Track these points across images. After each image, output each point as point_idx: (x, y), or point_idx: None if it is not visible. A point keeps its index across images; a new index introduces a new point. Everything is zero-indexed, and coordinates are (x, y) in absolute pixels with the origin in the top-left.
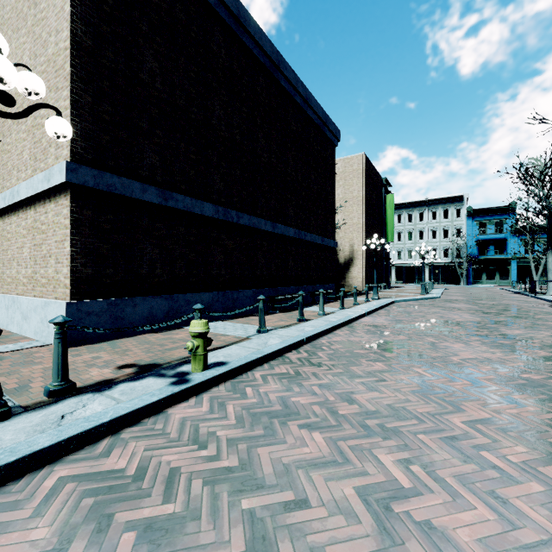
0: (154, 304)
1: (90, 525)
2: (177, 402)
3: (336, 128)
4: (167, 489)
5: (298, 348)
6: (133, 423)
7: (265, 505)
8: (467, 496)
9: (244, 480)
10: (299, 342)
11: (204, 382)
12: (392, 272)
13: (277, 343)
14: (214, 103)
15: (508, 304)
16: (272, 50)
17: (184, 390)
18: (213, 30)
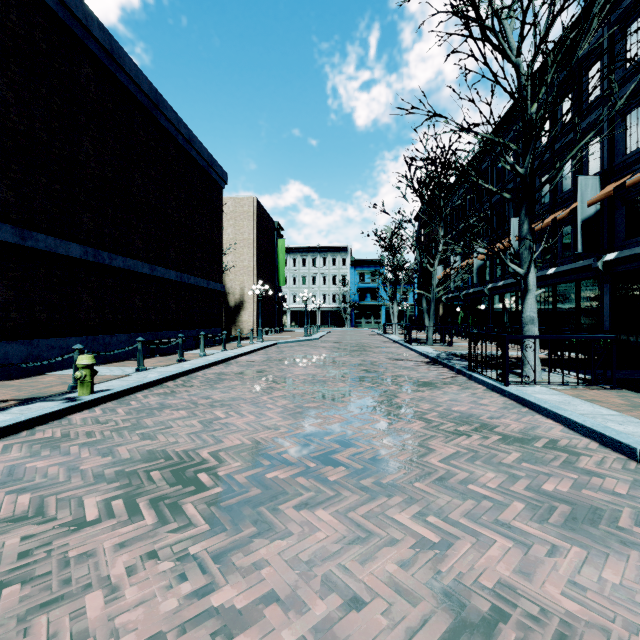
0: (10, 349)
1: (47, 449)
2: (73, 413)
3: (223, 171)
4: (89, 436)
5: (176, 379)
6: (41, 424)
7: (149, 431)
8: (248, 415)
9: (136, 428)
10: (177, 375)
11: (94, 400)
12: (288, 316)
13: (156, 376)
14: (82, 139)
15: (362, 342)
16: (150, 89)
17: (78, 404)
18: (81, 62)
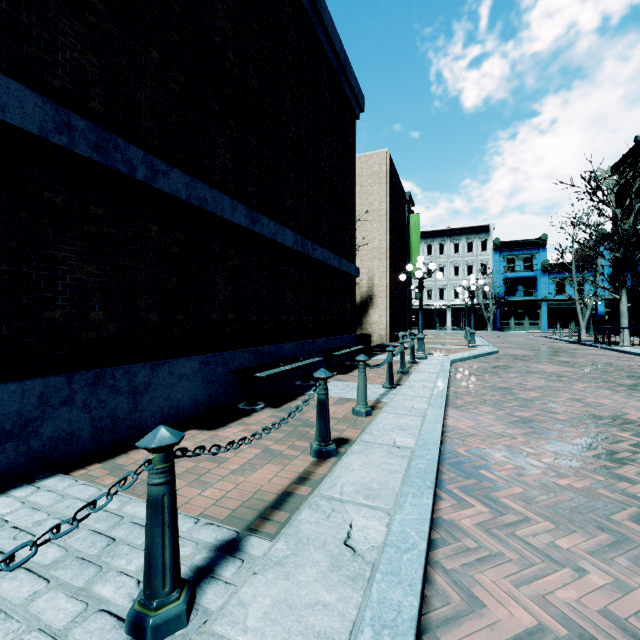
0: None
1: None
2: None
3: (359, 88)
4: None
5: None
6: None
7: None
8: None
9: None
10: None
11: None
12: None
13: None
14: None
15: (611, 364)
16: None
17: None
18: None
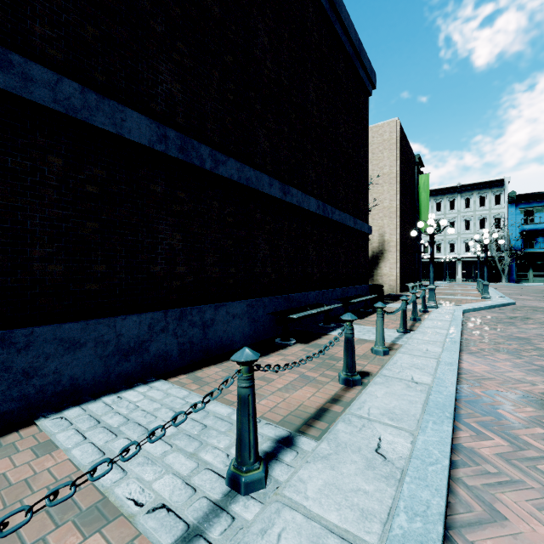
0: None
1: None
2: None
3: (371, 68)
4: None
5: None
6: None
7: None
8: None
9: None
10: None
11: None
12: None
13: None
14: None
15: None
16: None
17: None
18: None
